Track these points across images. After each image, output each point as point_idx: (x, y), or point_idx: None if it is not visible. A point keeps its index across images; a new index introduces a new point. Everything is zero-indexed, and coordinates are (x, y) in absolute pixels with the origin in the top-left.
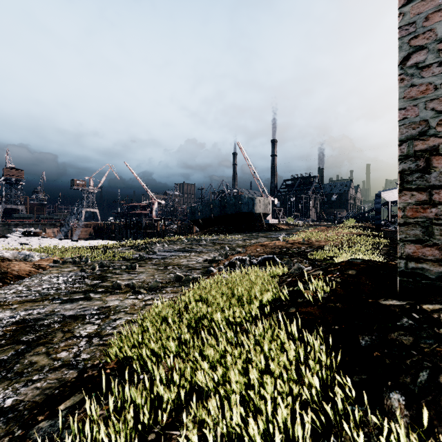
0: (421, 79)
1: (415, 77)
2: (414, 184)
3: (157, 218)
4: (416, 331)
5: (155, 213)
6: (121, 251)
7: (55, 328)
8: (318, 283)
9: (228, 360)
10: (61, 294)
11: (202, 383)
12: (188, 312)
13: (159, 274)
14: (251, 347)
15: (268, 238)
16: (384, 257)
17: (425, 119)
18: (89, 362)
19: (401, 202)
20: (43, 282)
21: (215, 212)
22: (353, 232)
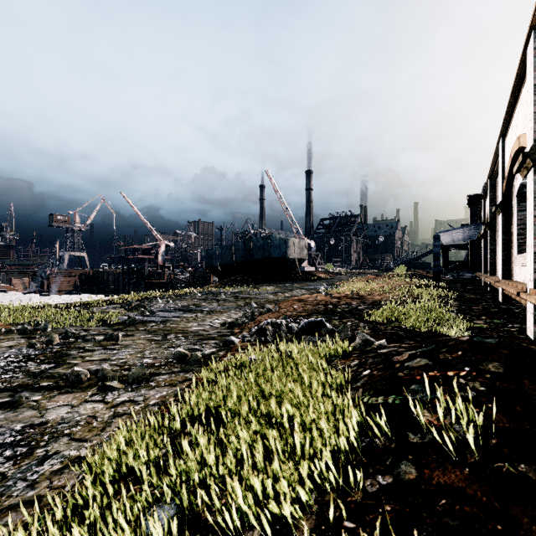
0: None
1: None
2: None
3: (164, 264)
4: None
5: (161, 257)
6: (105, 310)
7: None
8: (448, 400)
9: None
10: None
11: None
12: None
13: (152, 349)
14: None
15: (306, 290)
16: (459, 316)
17: None
18: None
19: None
20: None
21: (237, 257)
22: (410, 282)
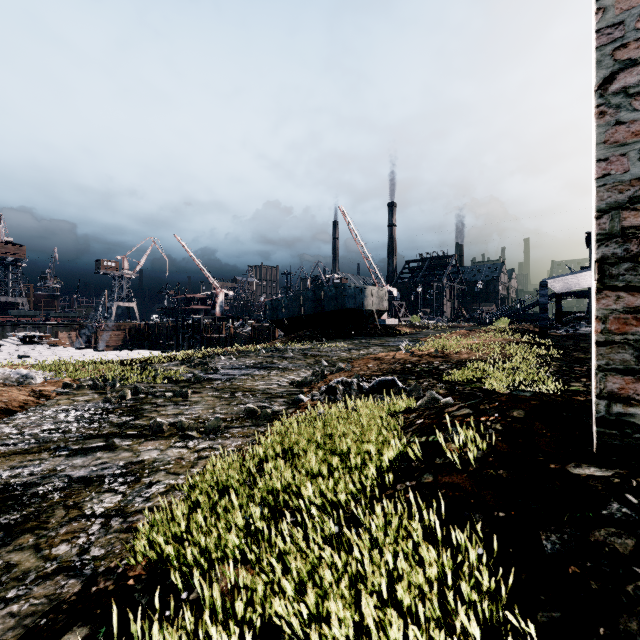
0: (633, 113)
1: (623, 109)
2: (622, 279)
3: (222, 316)
4: (637, 528)
5: (219, 308)
6: (167, 367)
7: (54, 500)
8: (467, 433)
9: (325, 577)
10: (70, 440)
11: (282, 622)
12: (263, 473)
13: (222, 406)
14: (363, 551)
15: (385, 347)
16: (555, 378)
17: (639, 176)
18: (102, 564)
19: (600, 308)
20: (44, 419)
21: (306, 308)
22: (507, 338)
